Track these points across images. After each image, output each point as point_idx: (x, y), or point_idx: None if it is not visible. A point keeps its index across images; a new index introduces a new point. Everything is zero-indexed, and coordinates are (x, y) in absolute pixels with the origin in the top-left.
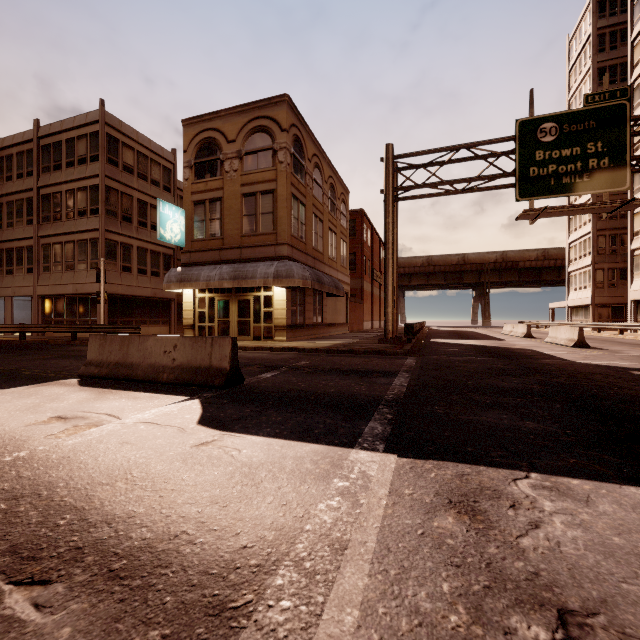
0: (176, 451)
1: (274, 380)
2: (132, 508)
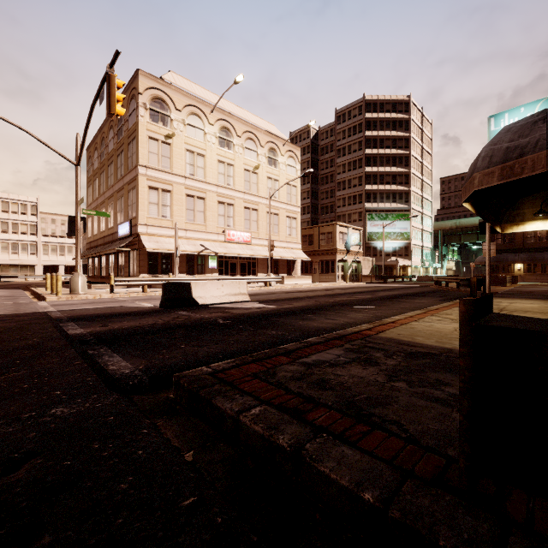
0: (106, 305)
1: (161, 312)
2: (89, 304)
